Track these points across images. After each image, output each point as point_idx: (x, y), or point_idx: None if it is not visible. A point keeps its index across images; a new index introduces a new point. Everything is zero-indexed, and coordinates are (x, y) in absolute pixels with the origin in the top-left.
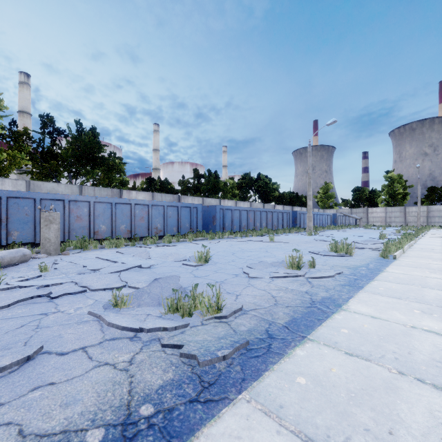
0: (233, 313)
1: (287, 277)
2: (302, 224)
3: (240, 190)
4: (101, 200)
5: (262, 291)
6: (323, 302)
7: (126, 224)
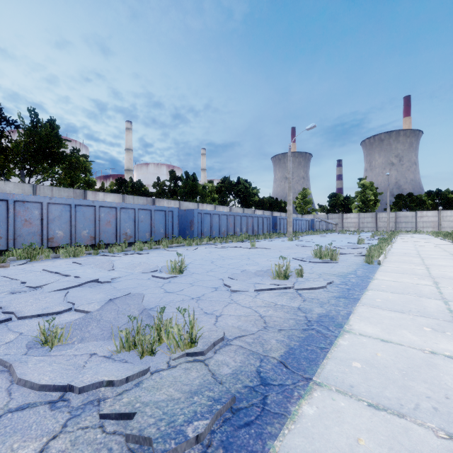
0: (212, 346)
1: (275, 289)
2: (282, 229)
3: (220, 194)
4: (57, 201)
5: (248, 309)
6: (321, 321)
7: (89, 230)
